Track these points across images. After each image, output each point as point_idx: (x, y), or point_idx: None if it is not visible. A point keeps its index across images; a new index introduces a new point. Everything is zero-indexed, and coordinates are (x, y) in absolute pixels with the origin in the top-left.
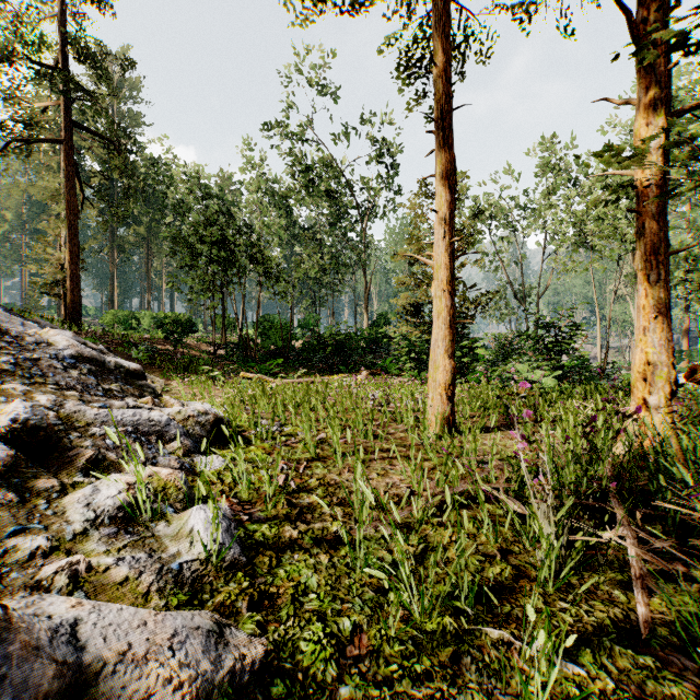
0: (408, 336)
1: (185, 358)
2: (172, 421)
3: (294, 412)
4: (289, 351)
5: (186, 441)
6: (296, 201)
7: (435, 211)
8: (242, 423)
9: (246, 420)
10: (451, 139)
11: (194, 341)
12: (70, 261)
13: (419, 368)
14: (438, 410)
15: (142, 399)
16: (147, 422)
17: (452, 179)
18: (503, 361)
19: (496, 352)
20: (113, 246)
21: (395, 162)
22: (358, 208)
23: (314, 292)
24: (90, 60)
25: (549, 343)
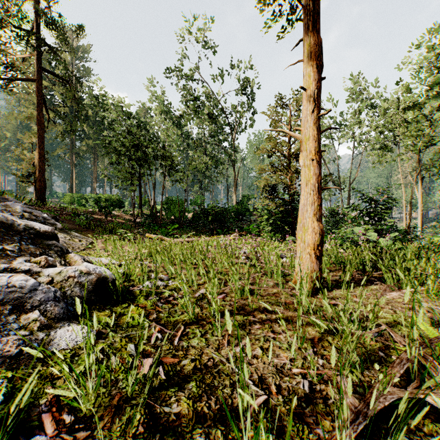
0: (267, 207)
1: (113, 224)
2: (40, 285)
3: (180, 267)
4: (183, 220)
5: (53, 307)
6: (189, 121)
7: (304, 89)
8: (133, 278)
9: (134, 277)
10: (318, 24)
11: (121, 213)
12: (38, 160)
13: (273, 230)
14: (308, 269)
15: (36, 258)
16: (4, 289)
17: (319, 60)
18: (333, 226)
19: (327, 220)
20: (72, 153)
21: (254, 93)
22: (229, 125)
23: (201, 182)
24: (51, 25)
25: (371, 213)
